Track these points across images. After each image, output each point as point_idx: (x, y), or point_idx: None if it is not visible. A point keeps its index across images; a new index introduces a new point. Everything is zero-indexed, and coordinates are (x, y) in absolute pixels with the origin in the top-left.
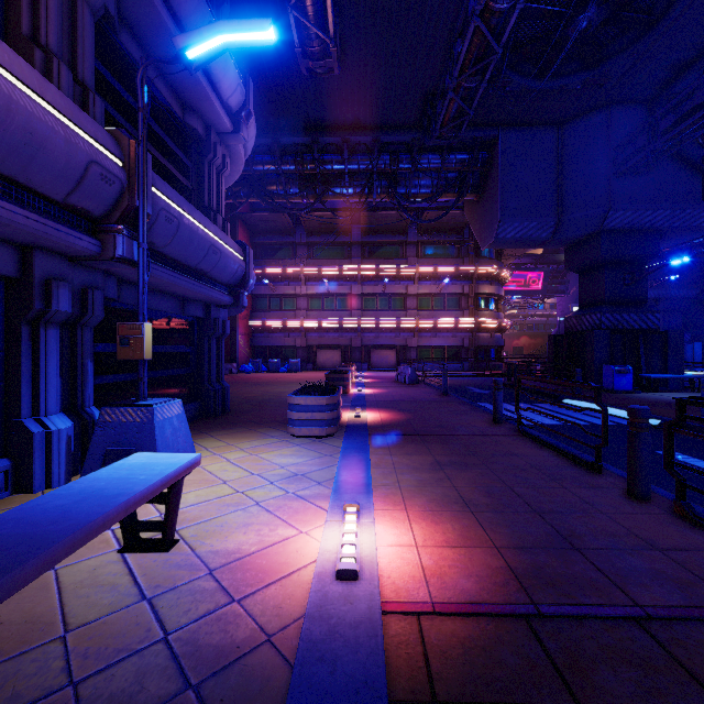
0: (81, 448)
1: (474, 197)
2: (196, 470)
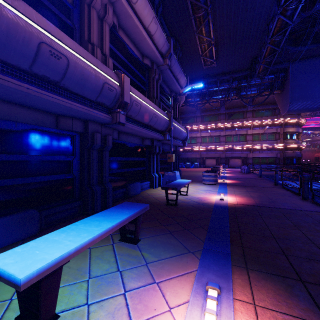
0: (158, 181)
1: (278, 91)
2: (183, 188)
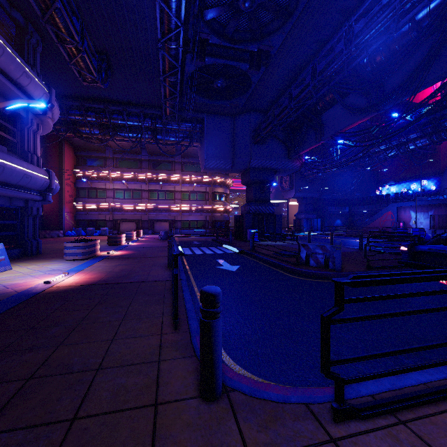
0: None
1: (199, 144)
2: (10, 271)
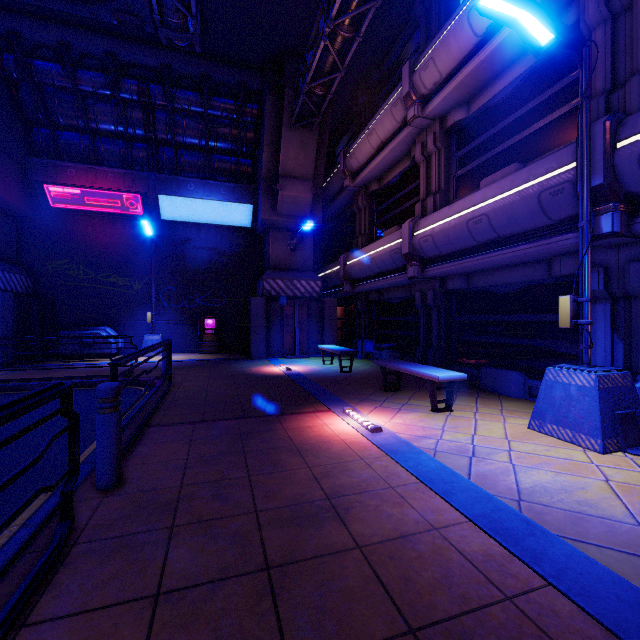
0: None
1: None
2: (570, 446)
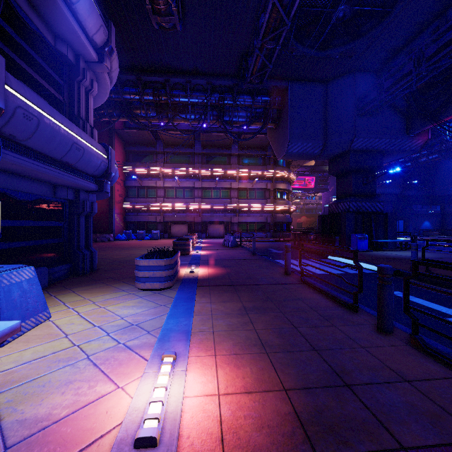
0: None
1: (273, 126)
2: (45, 324)
